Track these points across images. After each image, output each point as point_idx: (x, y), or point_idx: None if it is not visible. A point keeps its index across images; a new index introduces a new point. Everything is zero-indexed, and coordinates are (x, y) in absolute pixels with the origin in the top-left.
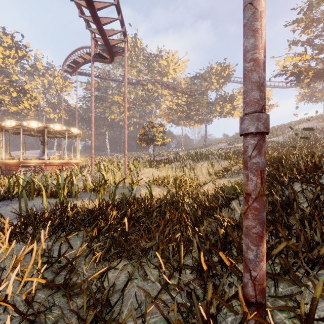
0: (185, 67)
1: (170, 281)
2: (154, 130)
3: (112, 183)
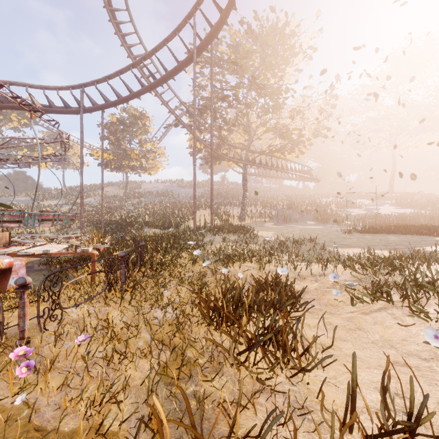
0: None
1: None
2: None
3: None
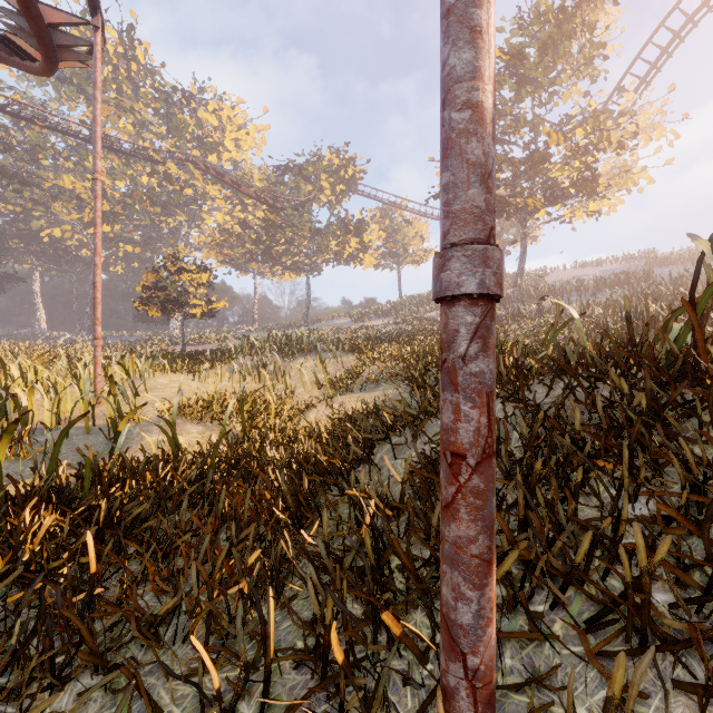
0: (263, 141)
1: (236, 707)
2: (185, 278)
3: (48, 419)
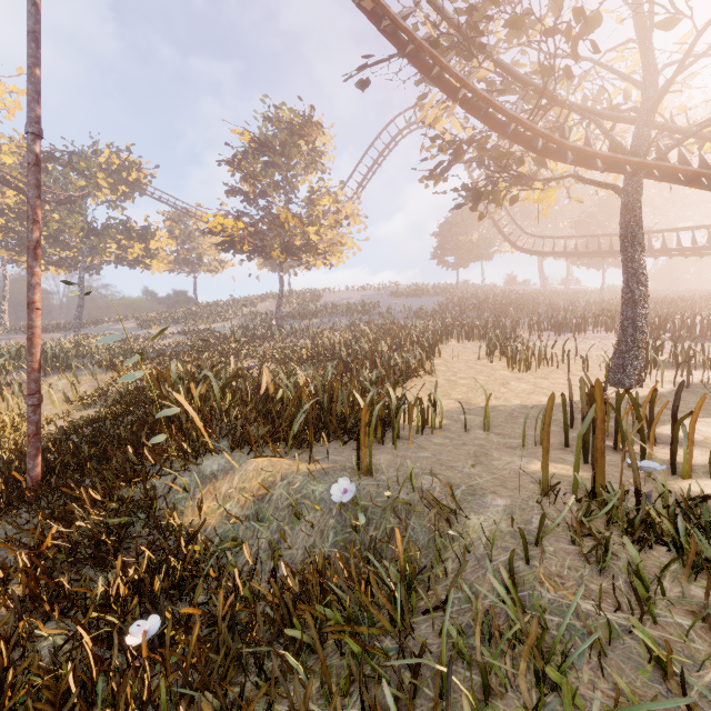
0: (16, 105)
1: None
2: None
3: None
